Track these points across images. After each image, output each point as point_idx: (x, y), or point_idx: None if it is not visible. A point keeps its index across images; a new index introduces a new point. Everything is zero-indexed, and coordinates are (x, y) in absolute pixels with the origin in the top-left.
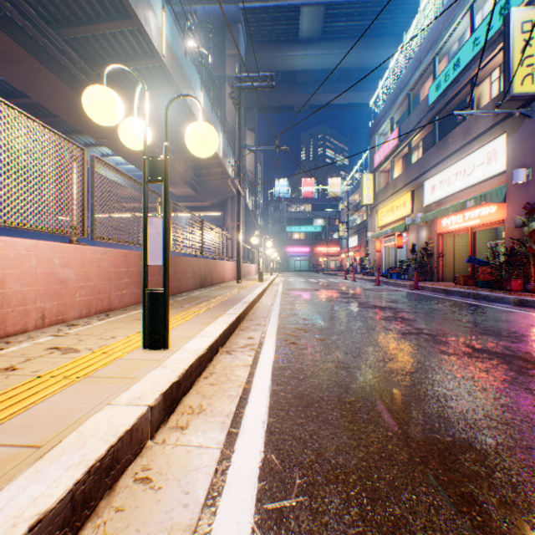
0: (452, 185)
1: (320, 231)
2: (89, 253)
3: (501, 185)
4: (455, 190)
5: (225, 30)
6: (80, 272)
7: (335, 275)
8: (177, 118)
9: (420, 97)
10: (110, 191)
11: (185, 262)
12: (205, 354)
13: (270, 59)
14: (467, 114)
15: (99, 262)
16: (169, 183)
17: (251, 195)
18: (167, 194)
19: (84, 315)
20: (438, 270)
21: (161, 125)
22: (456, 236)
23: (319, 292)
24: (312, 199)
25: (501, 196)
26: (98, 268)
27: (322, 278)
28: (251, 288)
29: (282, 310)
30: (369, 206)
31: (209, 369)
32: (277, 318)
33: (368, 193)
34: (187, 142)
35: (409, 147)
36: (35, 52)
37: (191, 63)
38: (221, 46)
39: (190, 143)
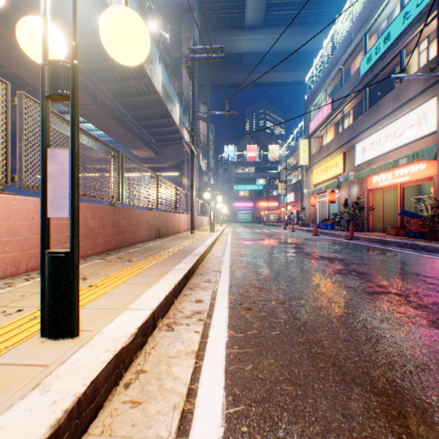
0: (382, 147)
1: (262, 189)
2: (17, 204)
3: (432, 144)
4: (385, 150)
5: (182, 17)
6: (2, 226)
7: (275, 226)
8: (139, 88)
9: (351, 71)
10: (83, 154)
11: (140, 215)
12: (130, 343)
13: (220, 43)
14: (404, 77)
15: (31, 214)
16: (78, 100)
17: (204, 158)
18: (75, 115)
19: (9, 274)
20: (368, 222)
21: (125, 95)
22: (384, 191)
23: (265, 242)
24: (255, 162)
25: (432, 154)
26: (29, 221)
27: (265, 229)
28: (203, 239)
29: (233, 262)
30: (305, 167)
31: (137, 362)
32: (229, 272)
33: (304, 156)
34: (101, 36)
35: (341, 115)
36: (3, 20)
37: (151, 39)
38: (178, 30)
39: (104, 36)
